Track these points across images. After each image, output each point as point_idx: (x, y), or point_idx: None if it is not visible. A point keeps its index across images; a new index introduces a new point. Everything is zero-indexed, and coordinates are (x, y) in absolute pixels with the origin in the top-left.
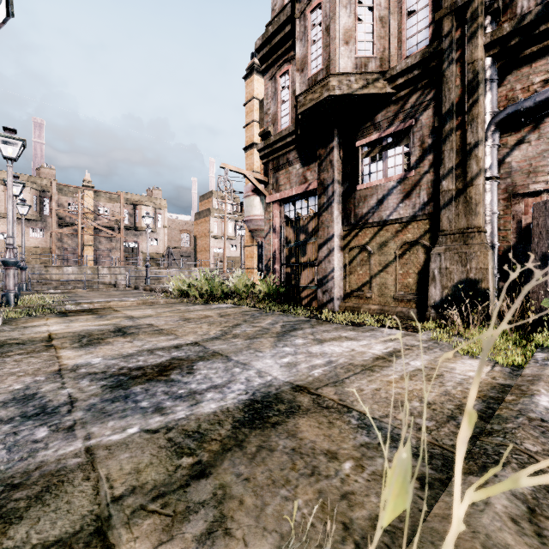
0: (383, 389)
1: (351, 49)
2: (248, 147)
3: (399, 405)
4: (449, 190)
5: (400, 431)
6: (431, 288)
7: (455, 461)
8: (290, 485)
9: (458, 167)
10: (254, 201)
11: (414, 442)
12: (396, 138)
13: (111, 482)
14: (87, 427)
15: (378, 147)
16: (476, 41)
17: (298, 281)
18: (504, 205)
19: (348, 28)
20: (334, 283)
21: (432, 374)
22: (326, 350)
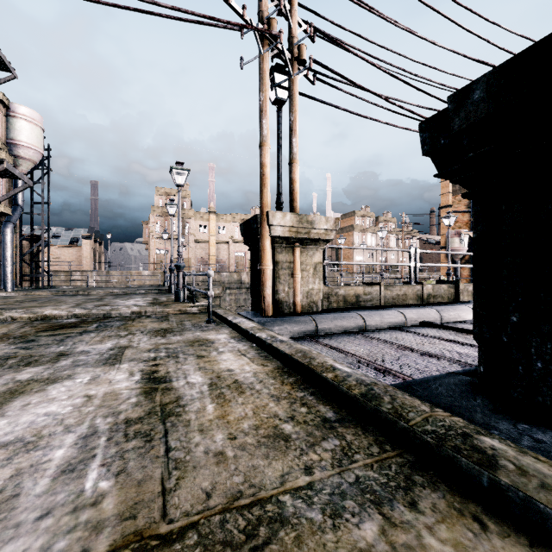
0: None
1: None
2: (444, 207)
3: None
4: None
5: None
6: None
7: None
8: None
9: None
10: (456, 240)
11: None
12: None
13: None
14: None
15: None
16: None
17: None
18: None
19: None
20: None
21: None
22: None
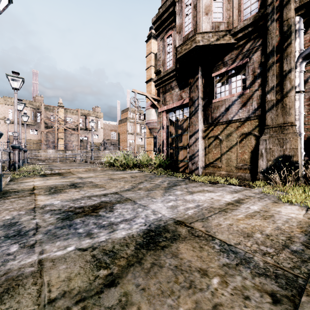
0: (234, 224)
1: (209, 17)
2: (148, 81)
3: (247, 236)
4: (272, 100)
5: (250, 255)
6: (259, 161)
7: (295, 281)
8: (174, 295)
9: (277, 86)
10: (151, 111)
11: (262, 264)
12: (237, 70)
13: (50, 287)
14: (43, 245)
15: (226, 76)
16: (289, 6)
17: (177, 157)
18: (308, 108)
19: (207, 5)
20: (199, 158)
21: (266, 215)
22: (195, 198)
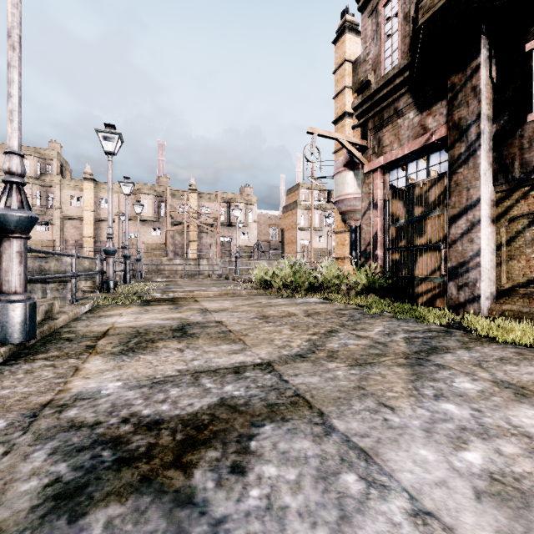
0: None
1: None
2: (338, 119)
3: None
4: None
5: None
6: None
7: None
8: None
9: None
10: (346, 177)
11: None
12: None
13: None
14: None
15: None
16: None
17: (410, 271)
18: None
19: None
20: (481, 273)
21: None
22: None
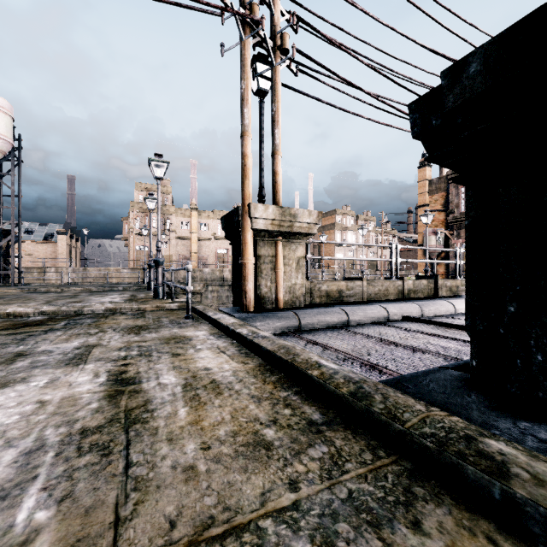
0: None
1: None
2: (421, 206)
3: None
4: None
5: None
6: None
7: None
8: None
9: None
10: (432, 238)
11: None
12: None
13: None
14: None
15: None
16: None
17: None
18: None
19: None
20: None
21: None
22: None
